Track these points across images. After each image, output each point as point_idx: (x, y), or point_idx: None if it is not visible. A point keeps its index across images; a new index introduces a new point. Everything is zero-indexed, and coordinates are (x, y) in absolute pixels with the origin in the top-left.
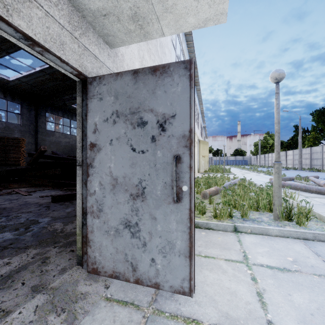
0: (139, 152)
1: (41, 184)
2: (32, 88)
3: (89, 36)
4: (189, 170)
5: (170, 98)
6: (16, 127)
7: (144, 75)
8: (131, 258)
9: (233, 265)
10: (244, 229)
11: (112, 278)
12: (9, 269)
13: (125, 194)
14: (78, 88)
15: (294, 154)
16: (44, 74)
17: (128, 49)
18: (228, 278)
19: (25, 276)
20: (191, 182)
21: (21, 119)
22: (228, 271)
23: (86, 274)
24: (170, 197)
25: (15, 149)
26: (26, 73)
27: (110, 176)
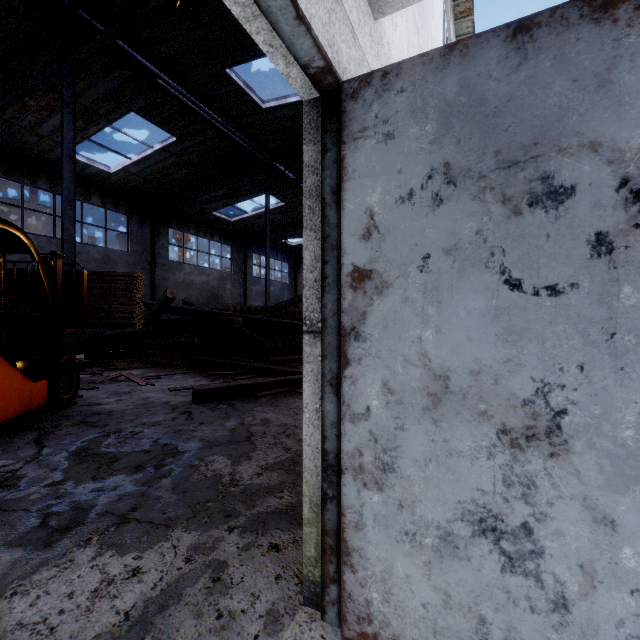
0: (537, 290)
1: (168, 362)
2: (147, 184)
3: None
4: None
5: None
6: (121, 257)
7: (561, 32)
8: (504, 638)
9: None
10: None
11: None
12: (141, 594)
13: (477, 428)
14: (309, 120)
15: None
16: (167, 156)
17: (396, 33)
18: None
19: (182, 628)
20: None
21: (129, 241)
22: None
23: None
24: None
25: (126, 295)
26: (138, 156)
27: (423, 367)
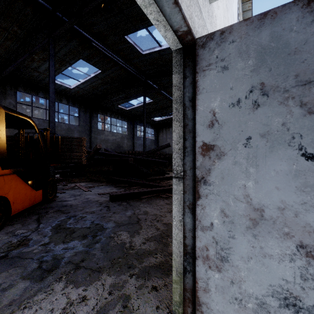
0: None
1: (97, 179)
2: (87, 93)
3: None
4: None
5: None
6: (75, 128)
7: None
8: None
9: None
10: None
11: None
12: (86, 312)
13: (283, 242)
14: (175, 60)
15: None
16: (97, 79)
17: (218, 10)
18: None
19: None
20: None
21: (79, 120)
22: None
23: None
24: None
25: (78, 148)
26: (83, 80)
27: (246, 203)
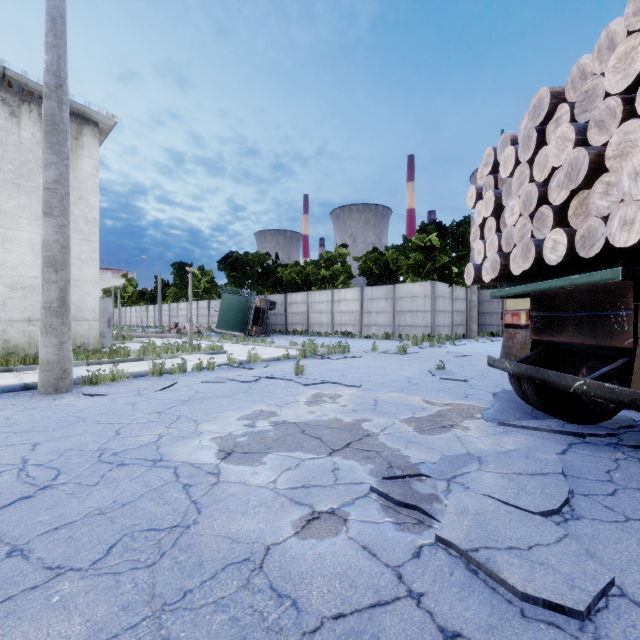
0: None
1: None
2: None
3: None
4: None
5: None
6: None
7: None
8: None
9: None
10: None
11: None
12: None
13: None
14: None
15: (156, 310)
16: None
17: None
18: None
19: None
20: None
21: None
22: None
23: None
24: None
25: None
26: None
27: None
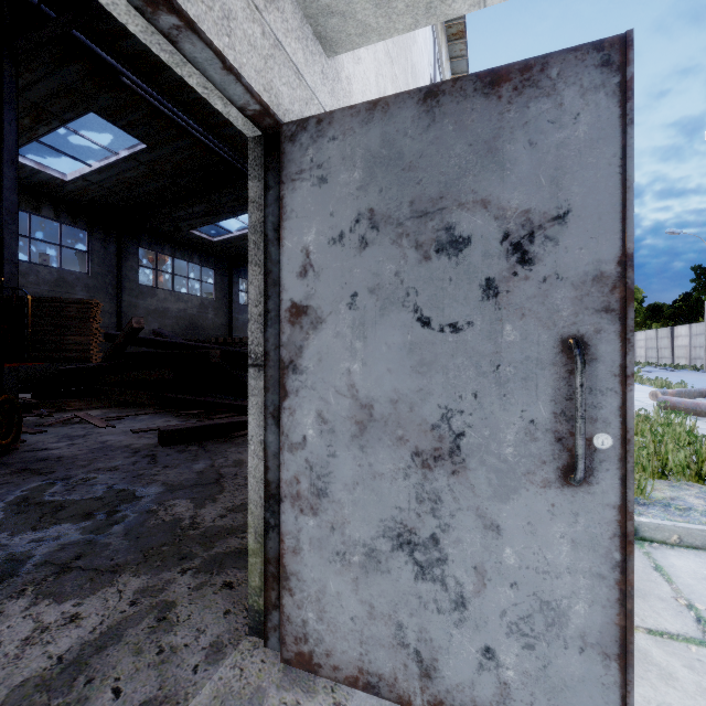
0: (442, 327)
1: (133, 401)
2: (112, 196)
3: (284, 12)
4: (617, 386)
5: (550, 161)
6: (79, 280)
7: (461, 101)
8: (417, 639)
9: (681, 652)
10: (659, 533)
11: (356, 687)
12: (77, 638)
13: (396, 451)
14: (254, 156)
15: (693, 334)
16: (136, 164)
17: (359, 66)
18: (689, 700)
19: (119, 665)
20: (628, 421)
21: (89, 261)
22: (679, 676)
23: (280, 669)
24: (548, 466)
25: (80, 325)
26: (100, 164)
27: (352, 397)
